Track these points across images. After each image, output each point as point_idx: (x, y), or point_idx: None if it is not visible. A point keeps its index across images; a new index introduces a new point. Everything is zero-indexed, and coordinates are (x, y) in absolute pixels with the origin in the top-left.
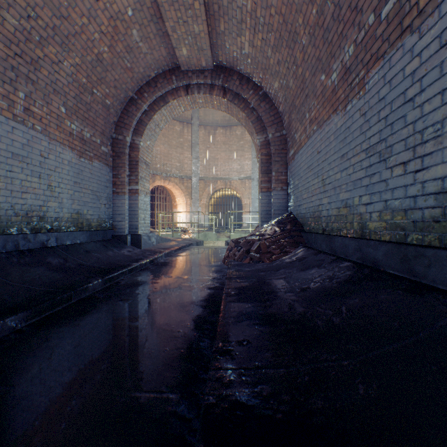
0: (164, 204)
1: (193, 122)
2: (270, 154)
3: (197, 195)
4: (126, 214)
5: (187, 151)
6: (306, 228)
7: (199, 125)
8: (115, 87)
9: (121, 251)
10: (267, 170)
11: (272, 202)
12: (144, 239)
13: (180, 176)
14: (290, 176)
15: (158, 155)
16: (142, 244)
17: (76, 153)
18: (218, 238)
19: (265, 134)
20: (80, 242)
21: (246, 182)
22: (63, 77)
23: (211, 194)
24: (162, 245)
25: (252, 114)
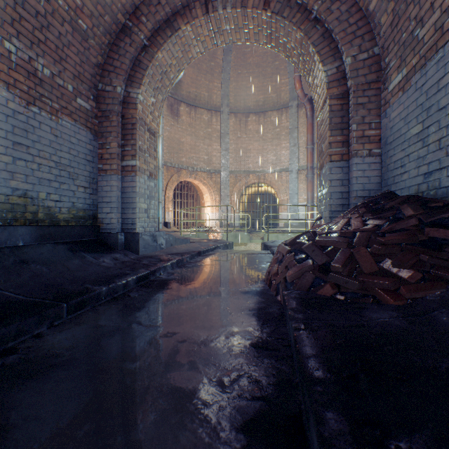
0: (191, 202)
1: (222, 110)
2: (346, 96)
3: (226, 191)
4: (117, 203)
5: (216, 142)
6: None
7: (229, 113)
8: None
9: (99, 259)
10: (340, 124)
11: (349, 177)
12: (145, 240)
13: (208, 170)
14: (389, 127)
15: (184, 147)
16: (141, 248)
17: (18, 94)
18: (250, 239)
19: (337, 61)
20: (23, 244)
21: (282, 175)
22: None
23: (243, 190)
24: (175, 248)
25: (314, 31)
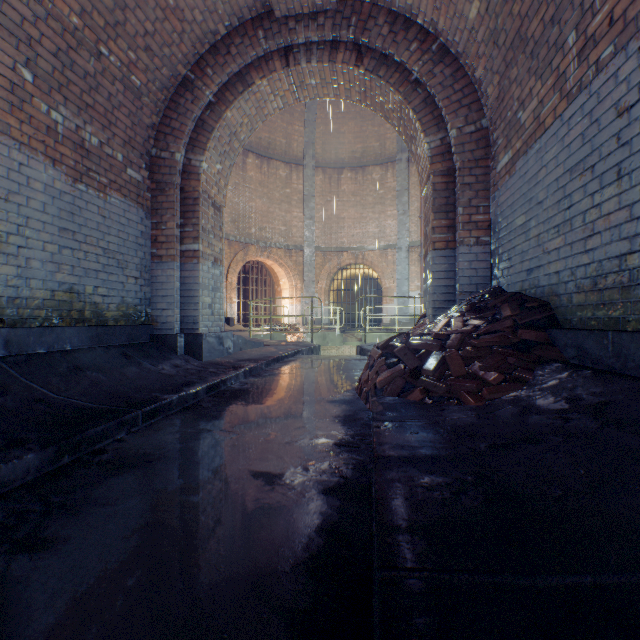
0: (262, 289)
1: (305, 163)
2: (452, 173)
3: (311, 274)
4: (175, 297)
5: (297, 207)
6: (562, 320)
7: (315, 167)
8: (148, 50)
9: (158, 367)
10: (445, 206)
11: (455, 269)
12: (210, 343)
13: (286, 246)
14: (497, 213)
15: (253, 214)
16: (205, 353)
17: (65, 171)
18: (344, 341)
19: (441, 132)
20: (72, 349)
21: (388, 254)
22: (21, 2)
23: (334, 273)
24: (246, 353)
25: (415, 95)
